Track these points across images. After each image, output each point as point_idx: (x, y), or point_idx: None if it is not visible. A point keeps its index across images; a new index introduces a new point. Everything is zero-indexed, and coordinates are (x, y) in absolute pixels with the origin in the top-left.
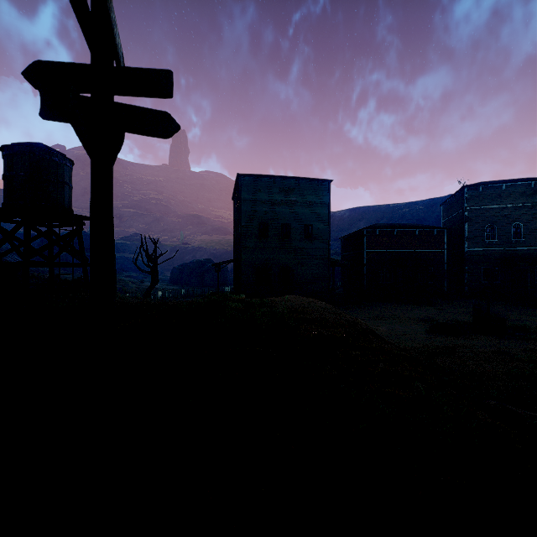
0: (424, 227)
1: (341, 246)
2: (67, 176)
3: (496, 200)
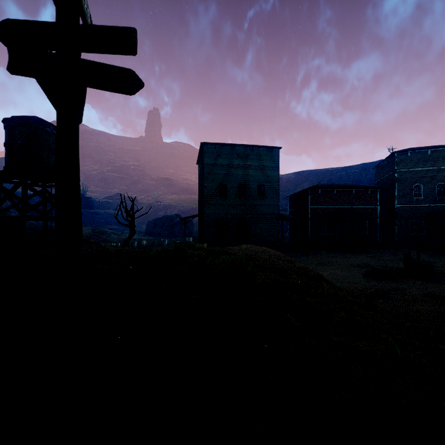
0: (359, 187)
1: (289, 203)
2: None
3: (422, 164)
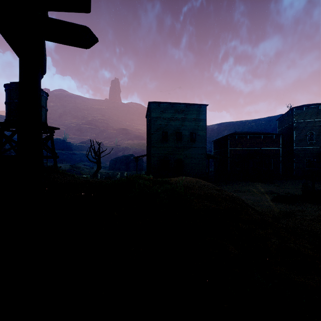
0: (266, 134)
1: (213, 146)
2: (44, 102)
3: (314, 116)
